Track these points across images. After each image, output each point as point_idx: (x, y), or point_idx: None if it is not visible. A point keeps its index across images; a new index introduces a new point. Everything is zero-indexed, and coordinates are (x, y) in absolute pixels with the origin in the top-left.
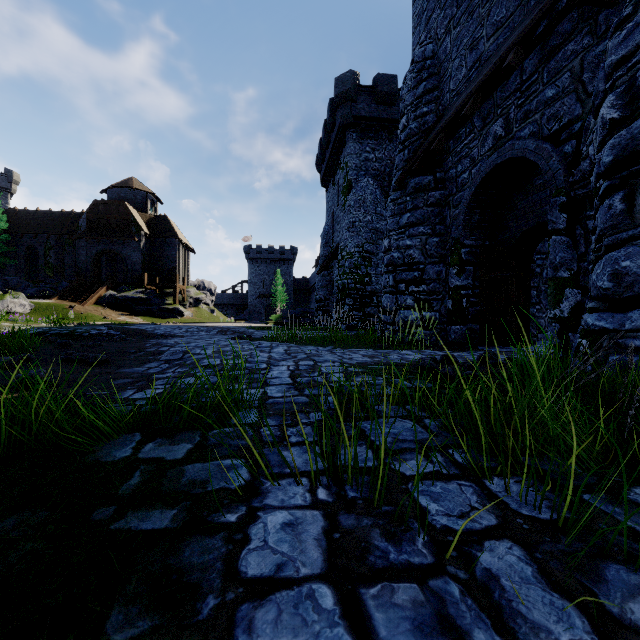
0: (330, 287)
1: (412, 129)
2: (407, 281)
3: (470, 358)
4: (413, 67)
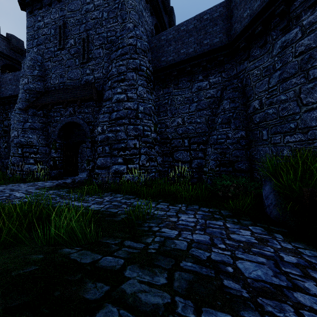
0: None
1: (31, 87)
2: (30, 152)
3: (66, 182)
4: (30, 59)
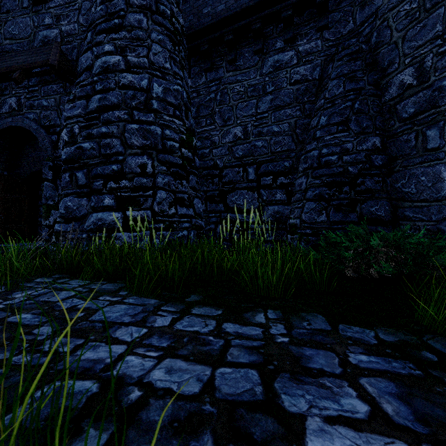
0: None
1: None
2: None
3: None
4: None
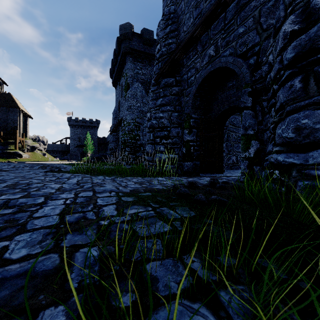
0: (117, 141)
1: (163, 51)
2: (160, 137)
3: (200, 182)
4: (163, 17)
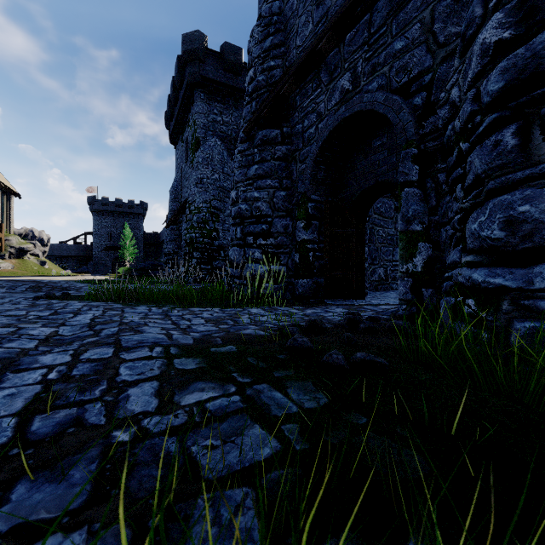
0: (179, 241)
1: (260, 81)
2: (255, 234)
3: (328, 317)
4: (260, 21)
